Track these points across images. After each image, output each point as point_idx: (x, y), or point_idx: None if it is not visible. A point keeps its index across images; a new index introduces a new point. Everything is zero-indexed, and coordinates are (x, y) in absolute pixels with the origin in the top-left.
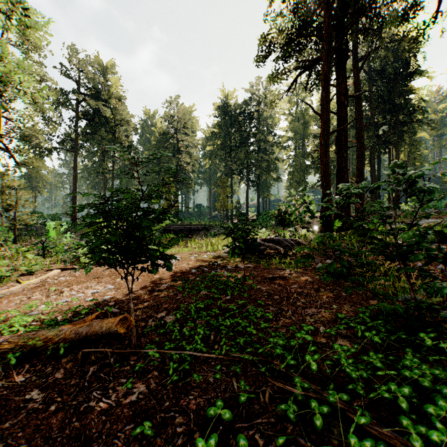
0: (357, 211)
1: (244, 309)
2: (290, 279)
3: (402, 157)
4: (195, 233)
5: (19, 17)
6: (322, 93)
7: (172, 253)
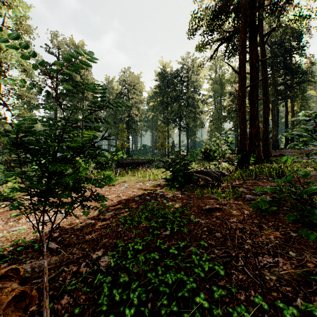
0: (264, 149)
1: (186, 251)
2: (226, 210)
3: (295, 109)
4: (141, 165)
5: (8, 3)
6: (240, 56)
7: (122, 181)
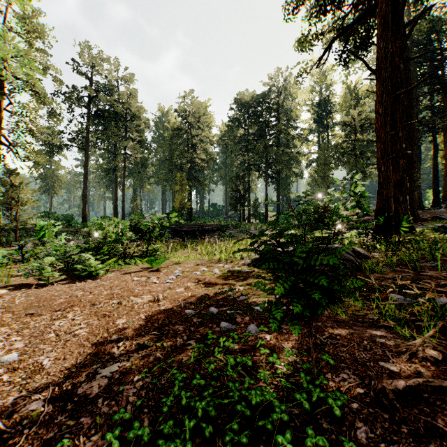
0: None
1: None
2: None
3: None
4: (209, 234)
5: None
6: (378, 44)
7: (175, 261)
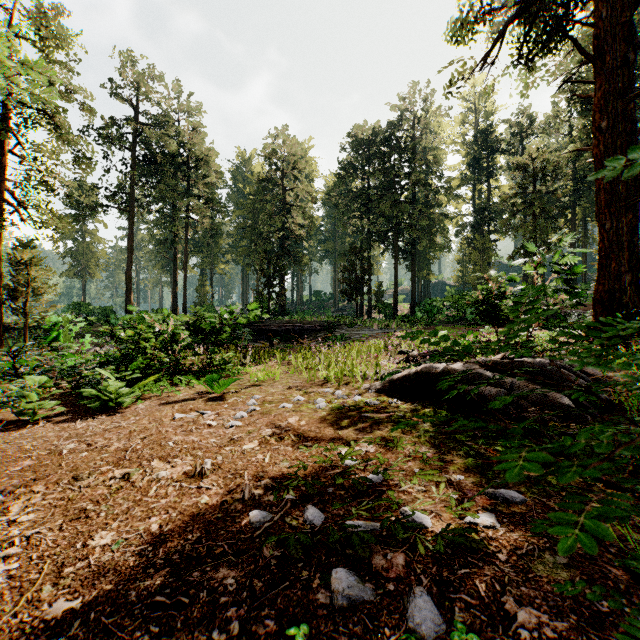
0: None
1: None
2: None
3: None
4: (309, 336)
5: None
6: (598, 10)
7: (253, 381)
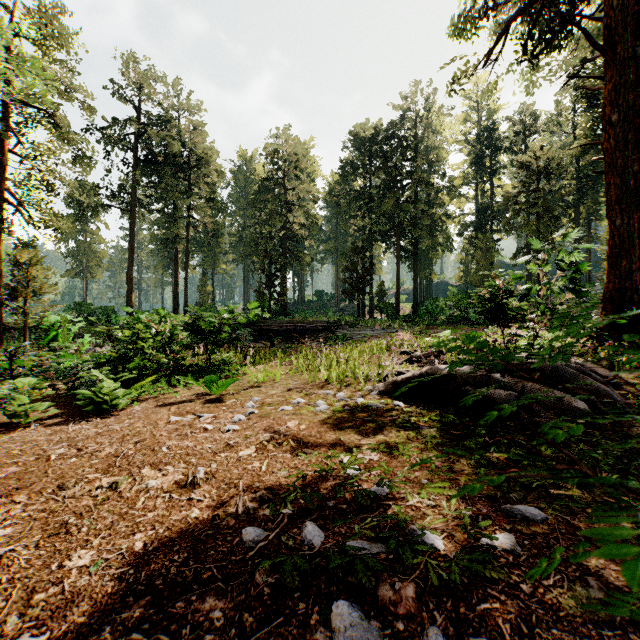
0: None
1: None
2: None
3: None
4: (311, 336)
5: None
6: (607, 1)
7: (253, 382)
